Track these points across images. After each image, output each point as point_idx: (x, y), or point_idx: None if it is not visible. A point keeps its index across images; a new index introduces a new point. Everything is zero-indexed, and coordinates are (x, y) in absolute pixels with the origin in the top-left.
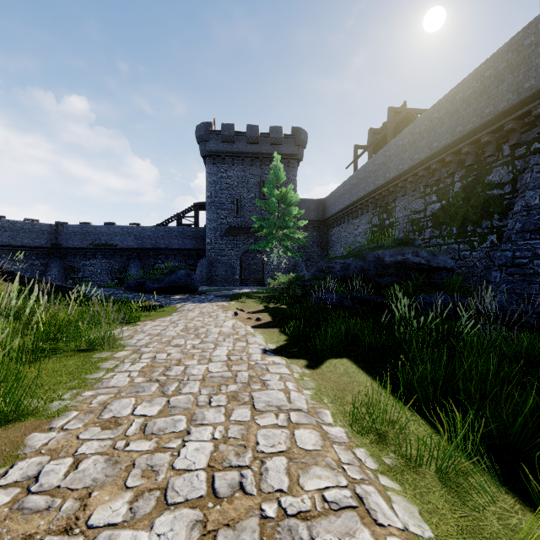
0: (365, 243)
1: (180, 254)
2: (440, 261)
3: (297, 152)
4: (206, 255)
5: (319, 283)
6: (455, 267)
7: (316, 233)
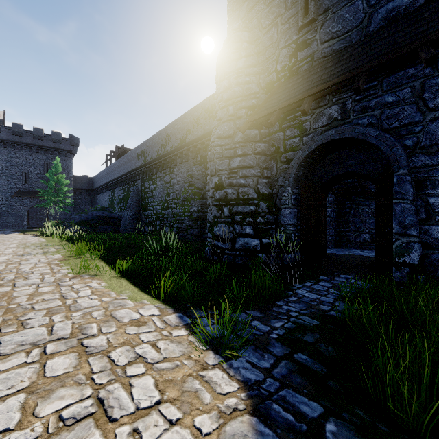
0: (108, 205)
1: None
2: (112, 215)
3: (72, 149)
4: None
5: (70, 223)
6: (118, 217)
7: (88, 197)
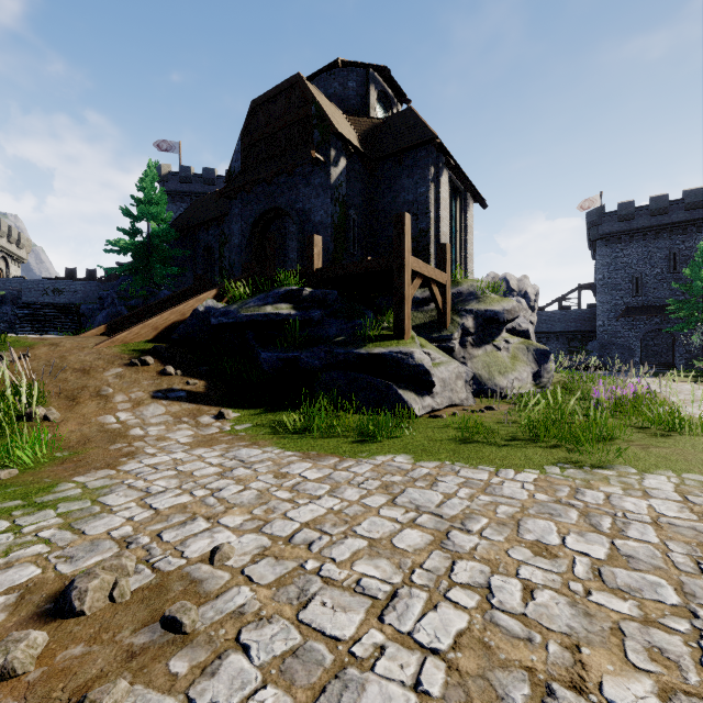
0: None
1: (562, 336)
2: None
3: None
4: (597, 337)
5: None
6: None
7: None
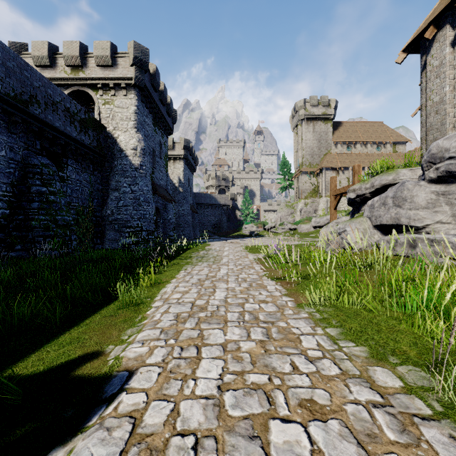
0: None
1: None
2: None
3: None
4: None
5: None
6: None
7: None
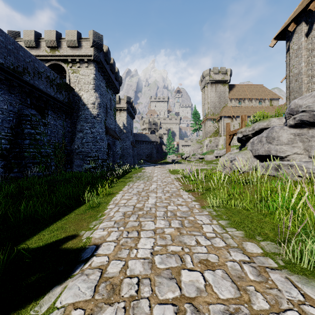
0: None
1: None
2: None
3: None
4: None
5: None
6: None
7: None
